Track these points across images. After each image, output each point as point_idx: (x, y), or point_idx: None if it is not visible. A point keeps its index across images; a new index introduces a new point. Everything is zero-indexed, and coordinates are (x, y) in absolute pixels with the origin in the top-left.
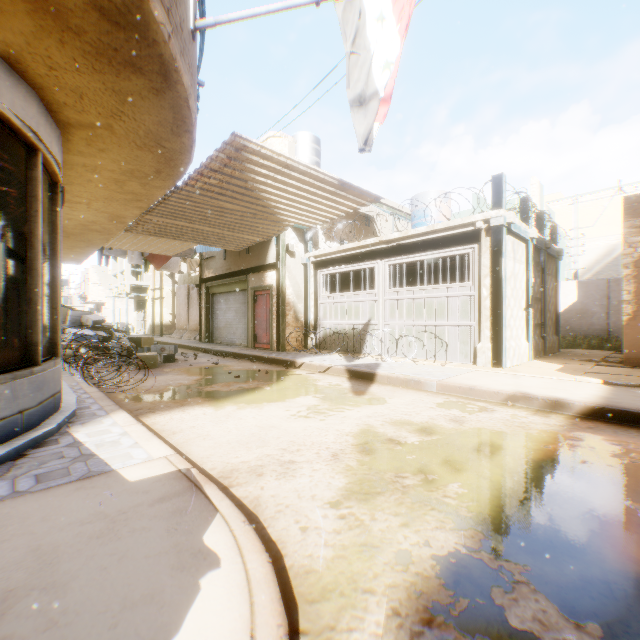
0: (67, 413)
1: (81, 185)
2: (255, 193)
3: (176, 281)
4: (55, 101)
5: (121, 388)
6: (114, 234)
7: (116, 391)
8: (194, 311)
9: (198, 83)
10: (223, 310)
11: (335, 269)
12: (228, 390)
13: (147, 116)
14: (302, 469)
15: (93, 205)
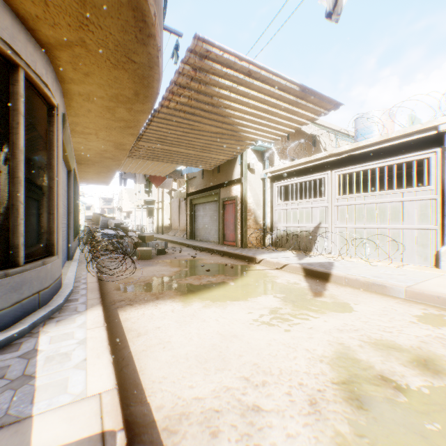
0: (49, 309)
1: (85, 116)
2: (220, 110)
3: (172, 196)
4: (28, 15)
5: (119, 277)
6: (121, 160)
7: (114, 279)
8: (183, 217)
9: (178, 34)
10: (201, 216)
11: (288, 181)
12: (198, 284)
13: (109, 20)
14: (271, 429)
15: (99, 135)
